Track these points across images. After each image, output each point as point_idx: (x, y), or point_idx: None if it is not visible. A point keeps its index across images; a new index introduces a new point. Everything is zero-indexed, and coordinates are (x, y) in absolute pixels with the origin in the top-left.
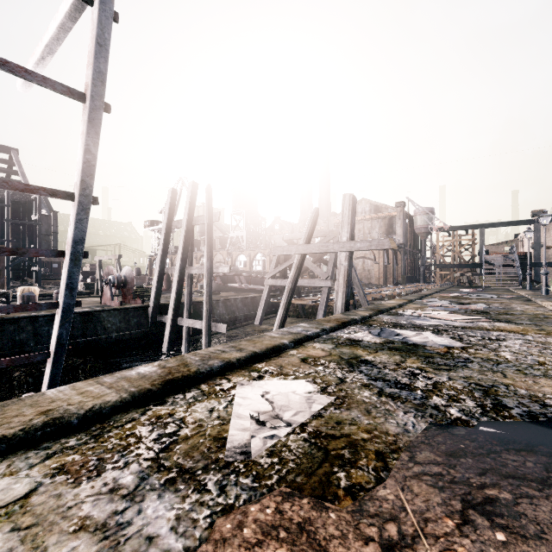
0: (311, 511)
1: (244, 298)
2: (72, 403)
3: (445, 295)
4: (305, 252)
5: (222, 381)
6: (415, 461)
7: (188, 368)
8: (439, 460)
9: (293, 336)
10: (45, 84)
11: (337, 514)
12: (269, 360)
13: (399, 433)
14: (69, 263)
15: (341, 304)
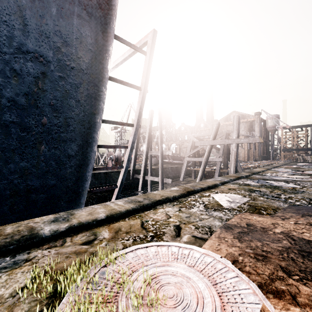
0: (259, 215)
1: (172, 167)
2: (166, 194)
3: (288, 166)
4: (213, 144)
5: (204, 193)
6: (285, 210)
7: (190, 189)
8: (294, 210)
9: (219, 181)
10: (131, 86)
11: (266, 216)
12: (215, 189)
13: (278, 206)
14: (129, 151)
15: (233, 170)
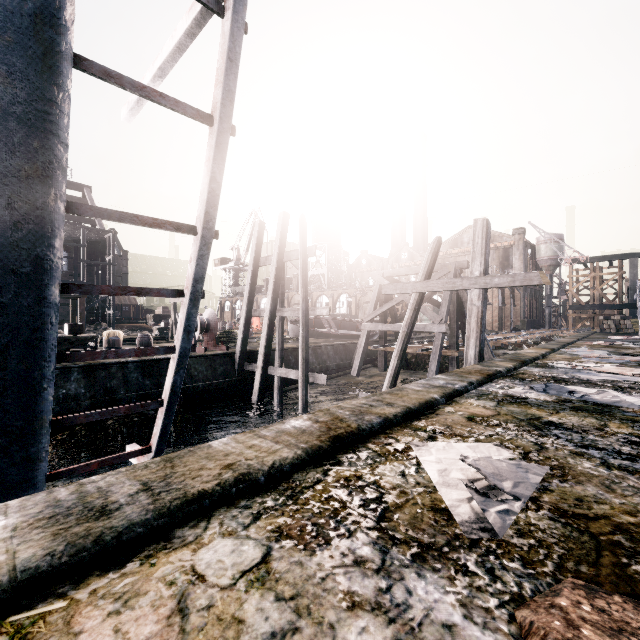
0: (639, 613)
1: (336, 345)
2: (248, 457)
3: (593, 343)
4: (425, 290)
5: (390, 441)
6: None
7: (346, 424)
8: None
9: (441, 390)
10: (177, 107)
11: None
12: (427, 418)
13: None
14: (188, 304)
15: (474, 353)
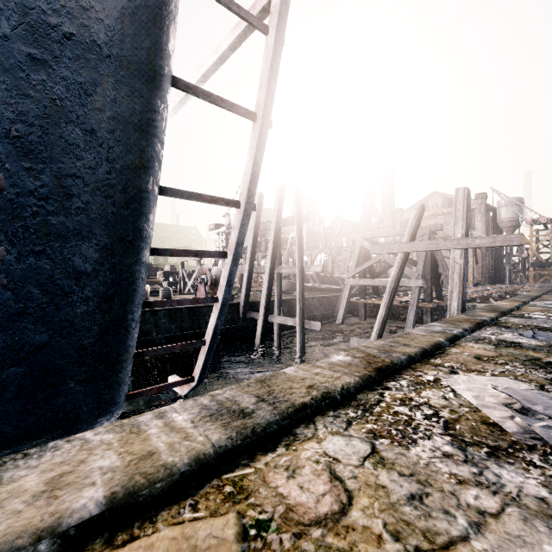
0: None
1: (320, 298)
2: (321, 381)
3: None
4: (410, 250)
5: (419, 373)
6: None
7: (380, 359)
8: None
9: (443, 335)
10: (232, 109)
11: None
12: (441, 357)
13: None
14: (231, 263)
15: (457, 305)
